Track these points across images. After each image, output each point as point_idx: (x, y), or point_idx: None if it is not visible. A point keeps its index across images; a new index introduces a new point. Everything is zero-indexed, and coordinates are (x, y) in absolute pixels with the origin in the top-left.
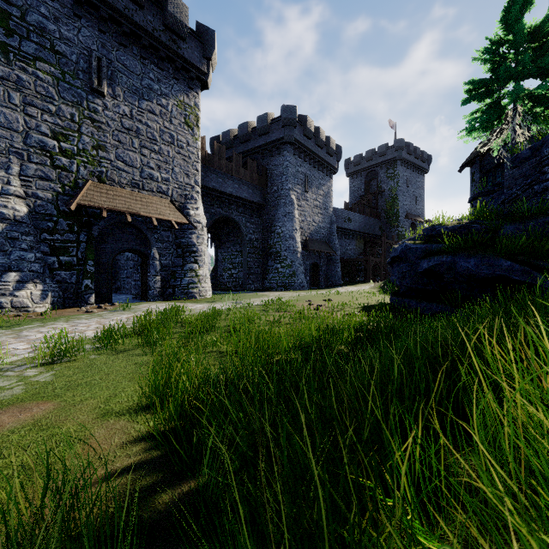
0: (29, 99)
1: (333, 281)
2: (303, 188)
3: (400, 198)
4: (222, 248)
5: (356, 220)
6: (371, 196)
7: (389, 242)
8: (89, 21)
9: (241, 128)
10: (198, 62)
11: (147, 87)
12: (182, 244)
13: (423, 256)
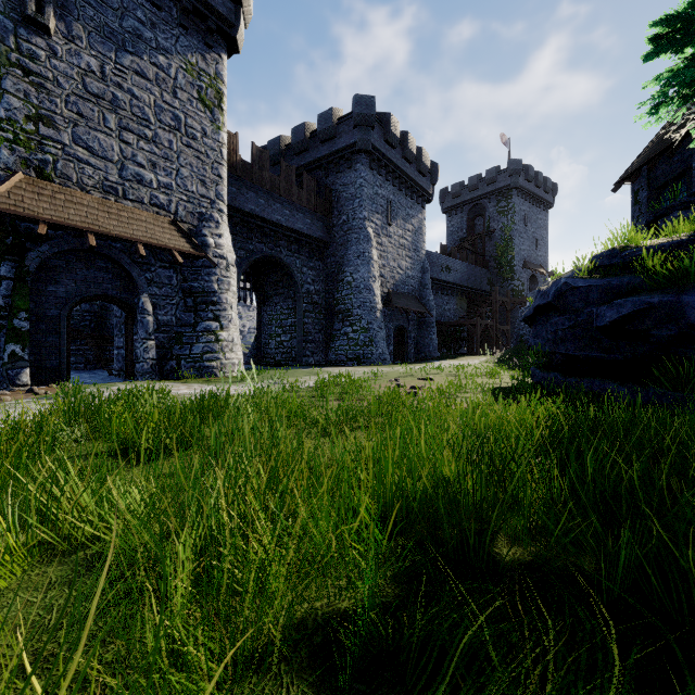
0: None
1: (426, 353)
2: (384, 218)
3: (515, 241)
4: (268, 304)
5: (457, 269)
6: (476, 237)
7: (502, 299)
8: None
9: (295, 132)
10: (220, 4)
11: (131, 33)
12: (193, 291)
13: (603, 298)
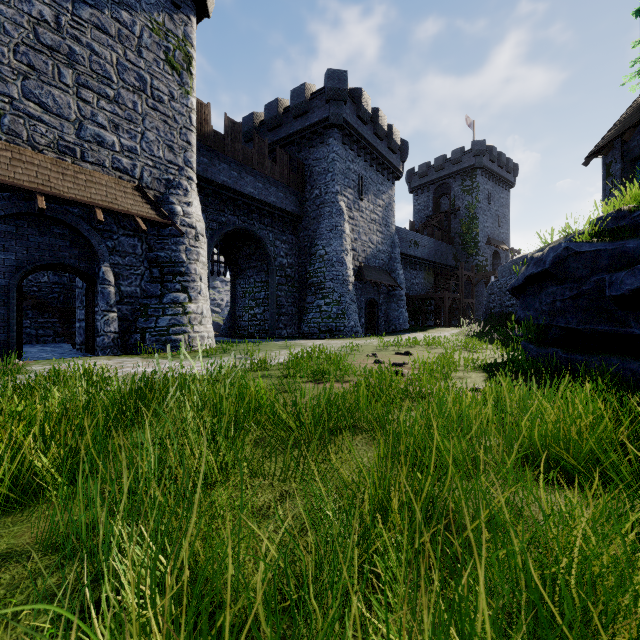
0: None
1: (396, 325)
2: (356, 193)
3: (480, 218)
4: (241, 277)
5: (424, 244)
6: (442, 215)
7: (467, 274)
8: None
9: (269, 108)
10: None
11: None
12: (160, 261)
13: (616, 264)
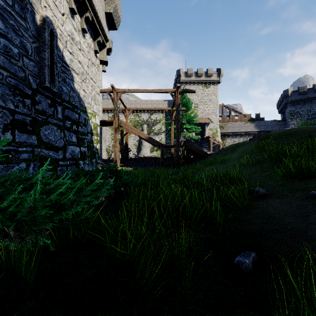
0: (295, 125)
1: None
2: None
3: None
4: None
5: None
6: None
7: None
8: (307, 103)
9: None
10: None
11: None
12: None
13: None
